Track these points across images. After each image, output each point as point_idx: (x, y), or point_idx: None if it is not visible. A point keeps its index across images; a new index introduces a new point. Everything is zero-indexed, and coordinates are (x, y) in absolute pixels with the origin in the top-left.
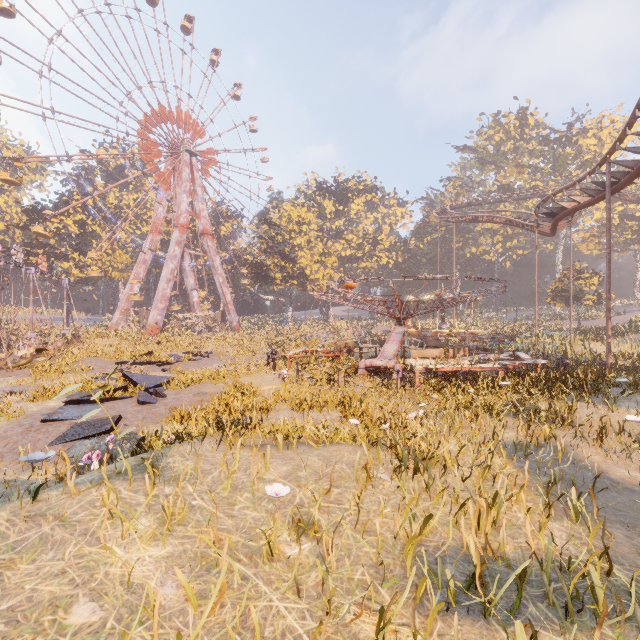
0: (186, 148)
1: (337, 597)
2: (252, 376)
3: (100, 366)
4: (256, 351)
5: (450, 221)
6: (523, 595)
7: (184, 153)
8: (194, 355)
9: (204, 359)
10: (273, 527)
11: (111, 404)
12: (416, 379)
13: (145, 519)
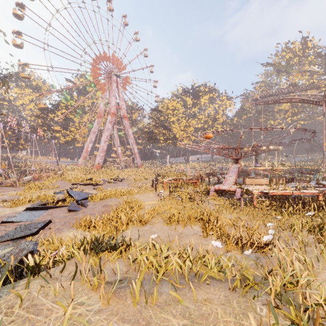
0: (114, 73)
1: None
2: (141, 194)
3: (63, 185)
4: (148, 178)
5: (260, 104)
6: None
7: (113, 76)
8: (114, 180)
9: (119, 182)
10: None
11: (52, 210)
12: (254, 200)
13: None
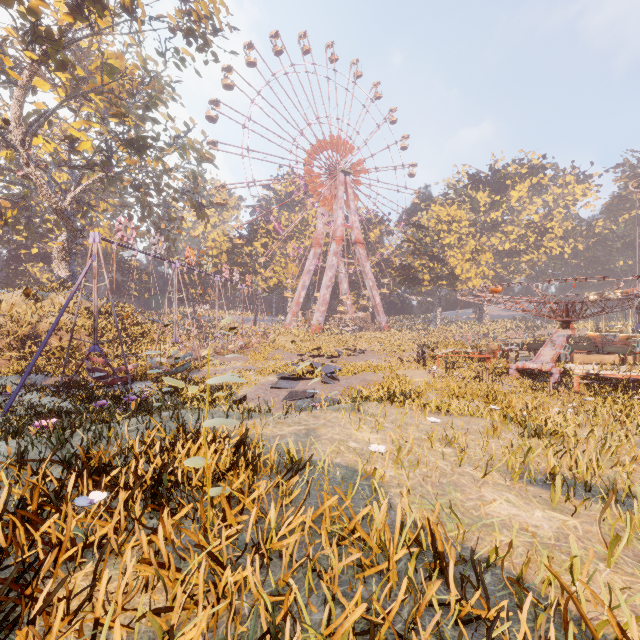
0: (341, 169)
1: (465, 466)
2: (404, 370)
3: (287, 356)
4: (405, 350)
5: None
6: (588, 494)
7: (339, 174)
8: (352, 351)
9: (361, 355)
10: (431, 436)
11: (305, 382)
12: (574, 383)
13: (364, 426)
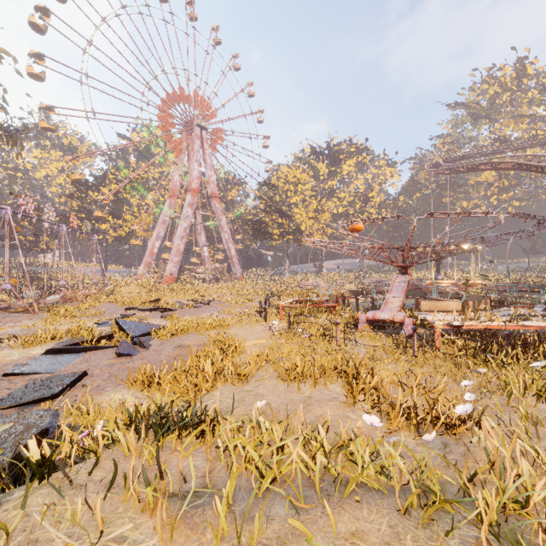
0: (197, 123)
1: None
2: (241, 326)
3: (111, 311)
4: (253, 299)
5: (444, 173)
6: None
7: (196, 128)
8: (196, 302)
9: (204, 306)
10: None
11: (90, 354)
12: (436, 338)
13: None
